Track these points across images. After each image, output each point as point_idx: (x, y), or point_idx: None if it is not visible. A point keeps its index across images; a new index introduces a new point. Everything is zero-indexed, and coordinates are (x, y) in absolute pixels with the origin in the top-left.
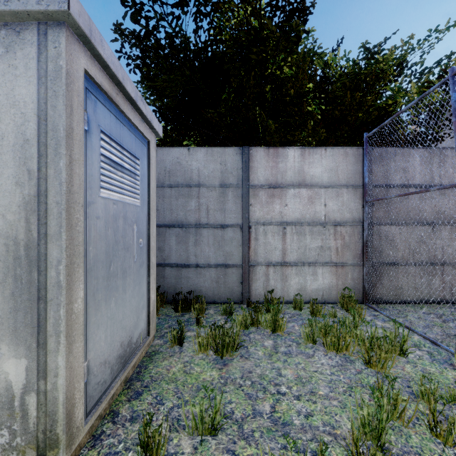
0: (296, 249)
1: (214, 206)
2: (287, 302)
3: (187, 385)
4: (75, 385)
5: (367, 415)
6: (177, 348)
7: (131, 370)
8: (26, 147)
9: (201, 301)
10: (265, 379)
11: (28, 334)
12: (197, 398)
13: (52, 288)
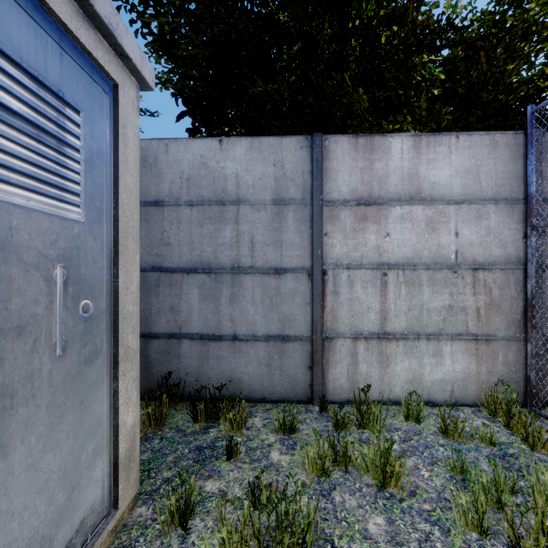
0: (404, 311)
1: (263, 236)
2: (389, 402)
3: None
4: None
5: None
6: (177, 537)
7: None
8: None
9: (239, 403)
10: None
11: None
12: None
13: None
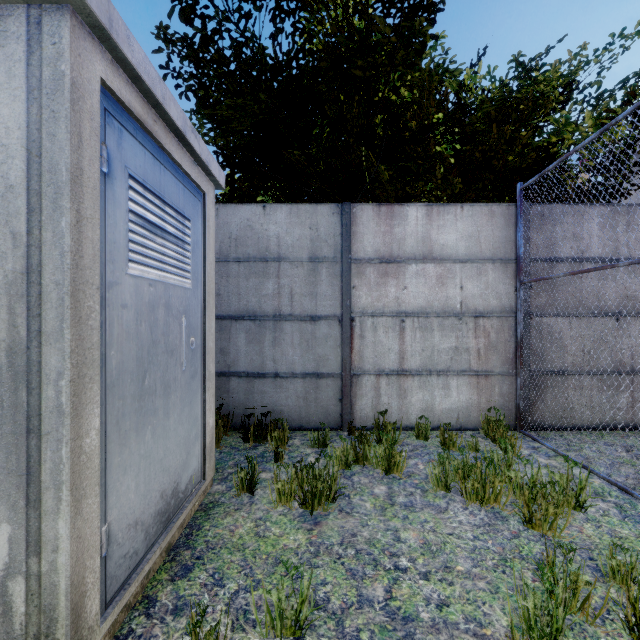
0: (419, 352)
1: (300, 289)
2: (406, 428)
3: (259, 555)
4: (85, 564)
5: (533, 608)
6: (246, 497)
7: (177, 531)
8: (9, 197)
9: (282, 427)
10: (376, 546)
11: (12, 486)
12: (275, 577)
13: (49, 415)
